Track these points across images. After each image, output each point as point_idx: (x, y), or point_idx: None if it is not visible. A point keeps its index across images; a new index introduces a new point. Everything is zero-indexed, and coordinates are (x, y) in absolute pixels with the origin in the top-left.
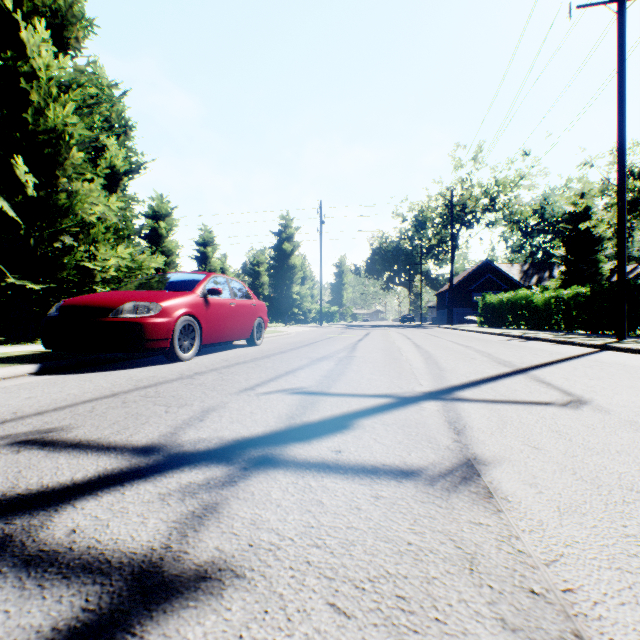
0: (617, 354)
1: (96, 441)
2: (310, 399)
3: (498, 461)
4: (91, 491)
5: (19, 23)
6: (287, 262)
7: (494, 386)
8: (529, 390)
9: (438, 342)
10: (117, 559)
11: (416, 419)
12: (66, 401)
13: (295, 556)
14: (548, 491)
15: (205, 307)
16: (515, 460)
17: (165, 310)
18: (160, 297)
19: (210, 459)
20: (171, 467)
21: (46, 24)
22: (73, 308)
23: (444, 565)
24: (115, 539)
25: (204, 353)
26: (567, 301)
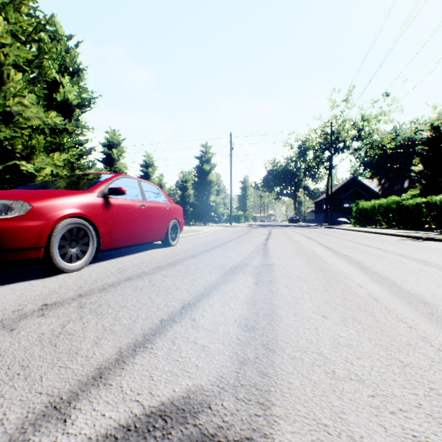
0: None
1: None
2: None
3: None
4: None
5: None
6: (206, 178)
7: None
8: None
9: (341, 242)
10: None
11: None
12: None
13: None
14: None
15: (104, 208)
16: None
17: (36, 210)
18: (35, 194)
19: None
20: None
21: None
22: None
23: None
24: None
25: (111, 257)
26: (439, 205)
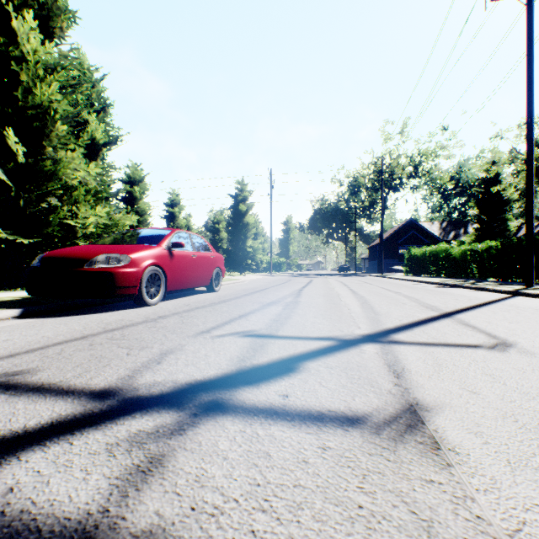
0: (528, 299)
1: (57, 384)
2: (260, 342)
3: (440, 407)
4: (40, 441)
5: (11, 14)
6: (242, 220)
7: (425, 329)
8: (457, 333)
9: (371, 288)
10: (48, 527)
11: (357, 362)
12: (39, 343)
13: (239, 523)
14: (494, 441)
15: (169, 258)
16: (456, 406)
17: (134, 261)
18: (129, 250)
19: (162, 404)
20: (123, 413)
21: (34, 15)
22: (53, 259)
23: (399, 536)
24: (52, 500)
25: (169, 298)
26: (481, 253)
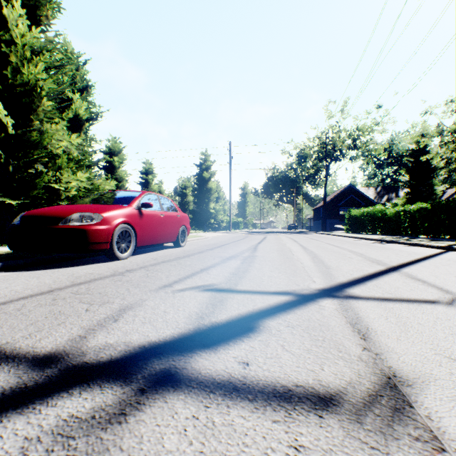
0: None
1: (1, 347)
2: (219, 296)
3: (422, 380)
4: None
5: (2, 3)
6: (206, 186)
7: (377, 283)
8: (410, 287)
9: (319, 244)
10: None
11: (318, 320)
12: (4, 298)
13: None
14: None
15: (139, 217)
16: (440, 378)
17: (105, 219)
18: (102, 209)
19: (107, 375)
20: (60, 388)
21: (23, 5)
22: (31, 217)
23: None
24: None
25: (139, 253)
26: (413, 214)
